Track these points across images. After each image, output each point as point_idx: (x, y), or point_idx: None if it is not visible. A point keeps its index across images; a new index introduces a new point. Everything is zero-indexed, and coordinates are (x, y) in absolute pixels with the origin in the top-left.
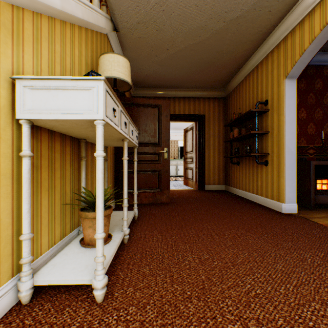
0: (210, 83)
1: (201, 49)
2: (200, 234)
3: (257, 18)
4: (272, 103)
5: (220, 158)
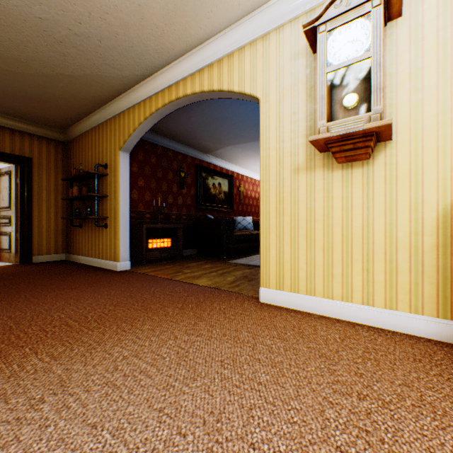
0: (42, 119)
1: (23, 81)
2: (14, 303)
3: (92, 86)
4: (111, 169)
5: (60, 219)
